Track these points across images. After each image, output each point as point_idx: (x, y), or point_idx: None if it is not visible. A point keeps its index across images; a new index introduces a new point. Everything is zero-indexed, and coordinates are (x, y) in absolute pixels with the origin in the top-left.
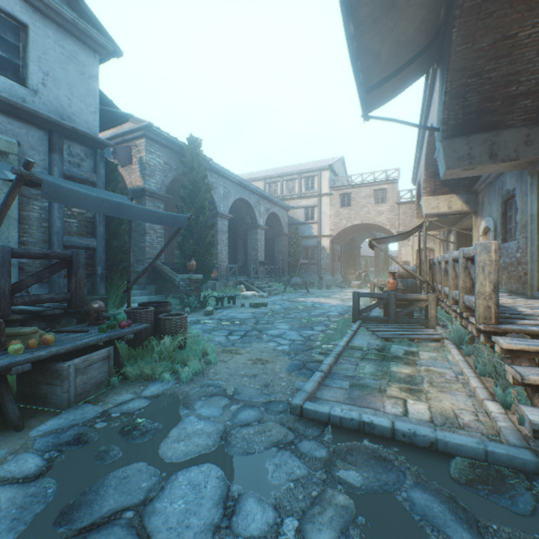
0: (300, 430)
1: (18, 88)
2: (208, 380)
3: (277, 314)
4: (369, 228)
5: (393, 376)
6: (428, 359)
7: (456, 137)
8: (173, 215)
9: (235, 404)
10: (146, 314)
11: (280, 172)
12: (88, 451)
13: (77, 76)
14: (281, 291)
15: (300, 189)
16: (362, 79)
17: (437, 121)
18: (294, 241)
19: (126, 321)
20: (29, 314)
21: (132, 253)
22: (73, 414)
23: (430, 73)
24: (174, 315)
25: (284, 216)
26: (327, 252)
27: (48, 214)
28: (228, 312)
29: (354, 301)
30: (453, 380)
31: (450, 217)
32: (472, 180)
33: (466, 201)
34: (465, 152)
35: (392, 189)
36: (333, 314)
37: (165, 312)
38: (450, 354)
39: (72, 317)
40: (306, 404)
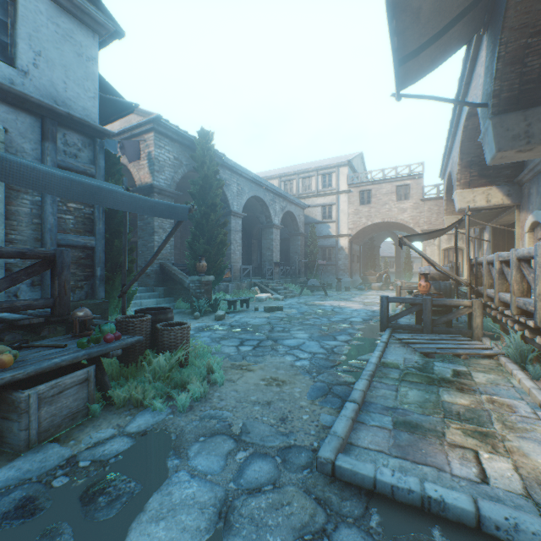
0: (333, 505)
1: (4, 68)
2: (210, 408)
3: (294, 320)
4: (390, 227)
5: (449, 410)
6: (486, 383)
7: (511, 112)
8: (170, 204)
9: (242, 450)
10: (140, 324)
11: (295, 169)
12: (26, 535)
13: (74, 57)
14: (297, 294)
15: (316, 186)
16: (396, 45)
17: (483, 97)
18: (310, 241)
19: (114, 333)
20: (4, 323)
21: (141, 254)
22: (30, 462)
23: (474, 42)
24: (175, 324)
25: (300, 215)
26: (345, 252)
27: (40, 209)
28: (241, 317)
29: (382, 306)
30: (532, 418)
31: (488, 212)
32: (515, 169)
33: (508, 194)
34: (521, 129)
35: (415, 184)
36: (357, 320)
37: (165, 320)
38: (512, 376)
39: (62, 324)
40: (339, 459)
